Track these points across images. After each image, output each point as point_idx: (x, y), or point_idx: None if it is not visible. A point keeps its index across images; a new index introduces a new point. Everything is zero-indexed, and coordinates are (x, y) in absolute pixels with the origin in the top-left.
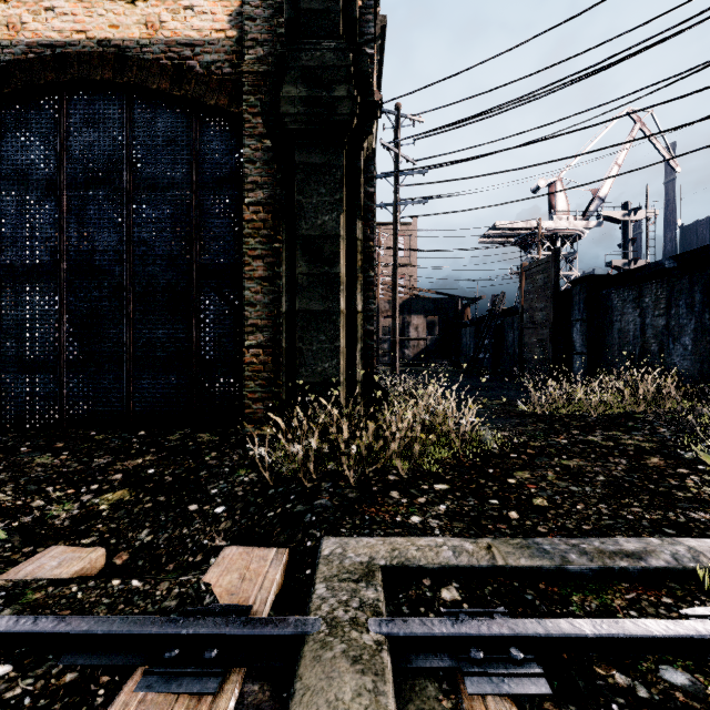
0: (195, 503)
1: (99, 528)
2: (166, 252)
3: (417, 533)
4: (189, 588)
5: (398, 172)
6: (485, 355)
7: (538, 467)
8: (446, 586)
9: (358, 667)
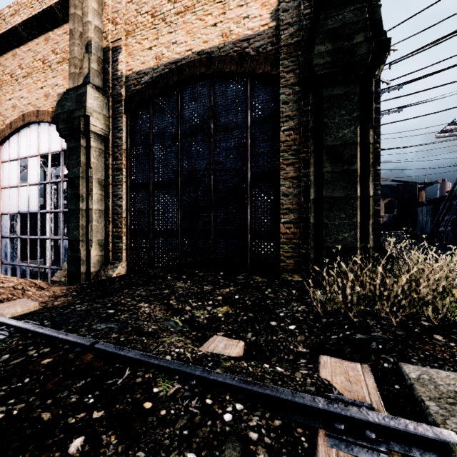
0: (273, 320)
1: (223, 327)
2: (233, 167)
3: None
4: (316, 380)
5: None
6: (446, 228)
7: None
8: None
9: None
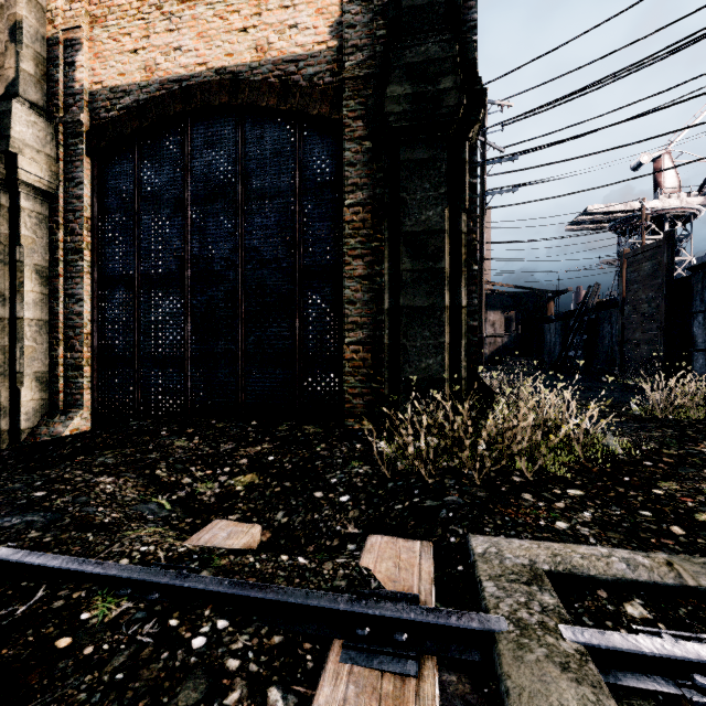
0: (319, 490)
1: (240, 507)
2: (273, 256)
3: (570, 539)
4: (352, 570)
5: (485, 161)
6: (576, 353)
7: (686, 478)
8: (628, 601)
9: (570, 675)
